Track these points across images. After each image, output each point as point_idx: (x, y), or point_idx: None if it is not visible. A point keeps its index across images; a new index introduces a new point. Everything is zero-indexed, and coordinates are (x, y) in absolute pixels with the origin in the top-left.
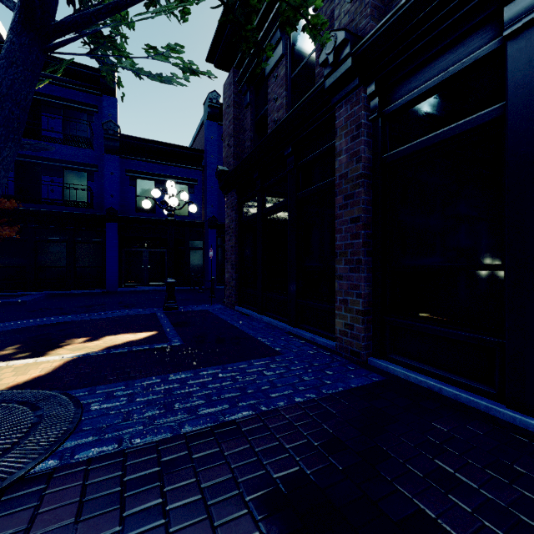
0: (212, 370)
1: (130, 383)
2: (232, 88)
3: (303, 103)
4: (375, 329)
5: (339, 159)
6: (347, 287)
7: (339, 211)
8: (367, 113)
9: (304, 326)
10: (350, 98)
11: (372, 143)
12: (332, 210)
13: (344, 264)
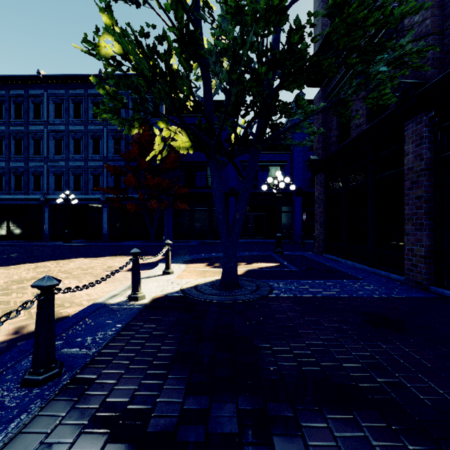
0: (321, 281)
1: (283, 280)
2: (321, 102)
3: (379, 121)
4: (434, 268)
5: (407, 158)
6: (413, 240)
7: (407, 191)
8: (428, 128)
9: (381, 267)
10: (415, 119)
11: (433, 147)
12: (403, 189)
13: (410, 226)
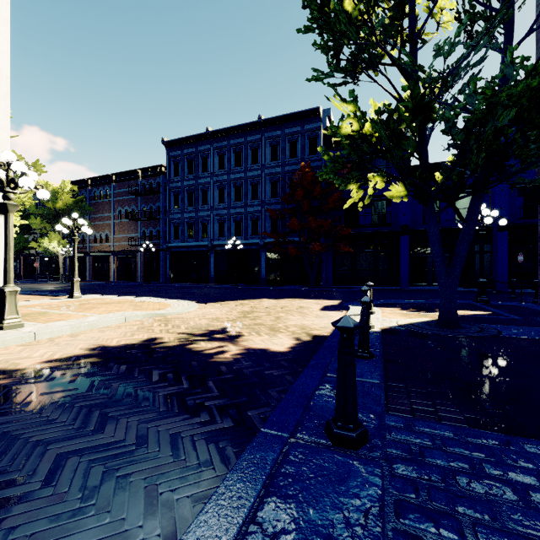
0: None
1: (508, 326)
2: None
3: None
4: None
5: None
6: None
7: None
8: None
9: None
10: None
11: None
12: None
13: None
